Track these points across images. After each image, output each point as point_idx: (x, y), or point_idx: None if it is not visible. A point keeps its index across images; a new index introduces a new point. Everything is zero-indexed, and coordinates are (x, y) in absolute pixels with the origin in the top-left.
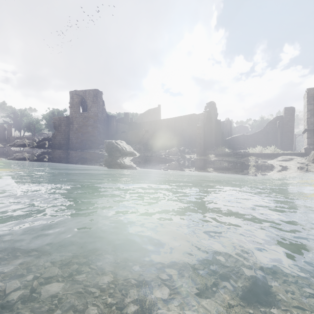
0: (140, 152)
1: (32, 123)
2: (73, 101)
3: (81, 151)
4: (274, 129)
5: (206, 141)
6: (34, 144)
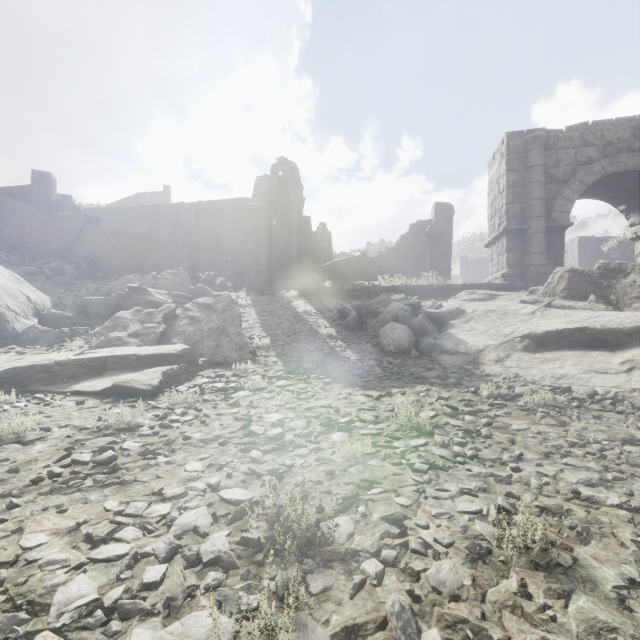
0: (54, 283)
1: None
2: None
3: None
4: (418, 247)
5: (276, 261)
6: None
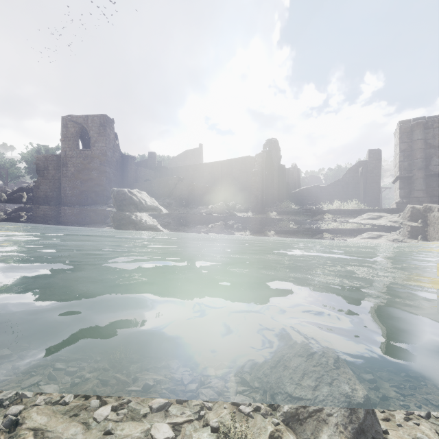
0: (170, 209)
1: (4, 166)
2: (68, 132)
3: (79, 207)
4: (356, 178)
5: (265, 194)
6: (2, 197)
